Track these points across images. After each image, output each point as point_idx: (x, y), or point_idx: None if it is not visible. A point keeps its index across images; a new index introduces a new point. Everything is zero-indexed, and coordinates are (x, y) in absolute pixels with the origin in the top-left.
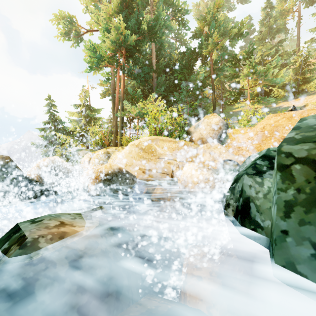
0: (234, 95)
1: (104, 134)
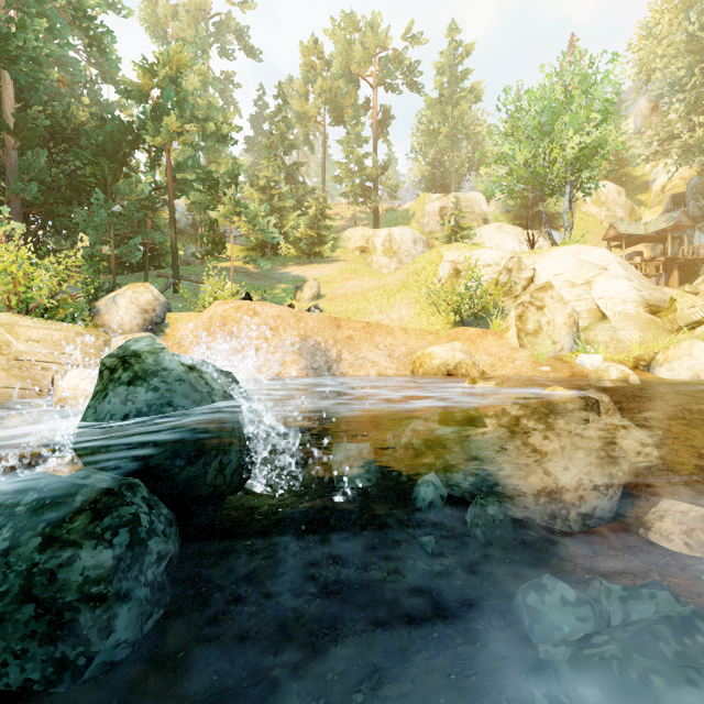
0: (208, 243)
1: None
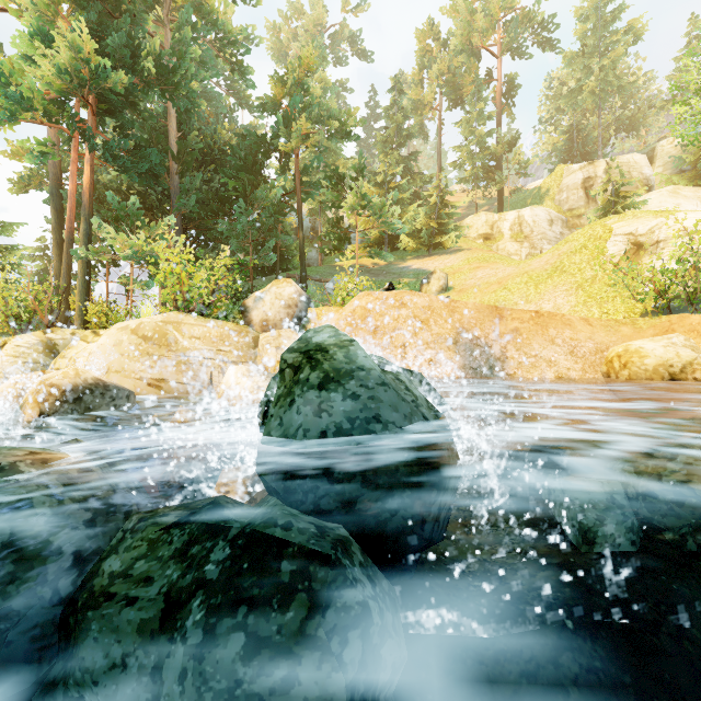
0: (334, 240)
1: (37, 296)
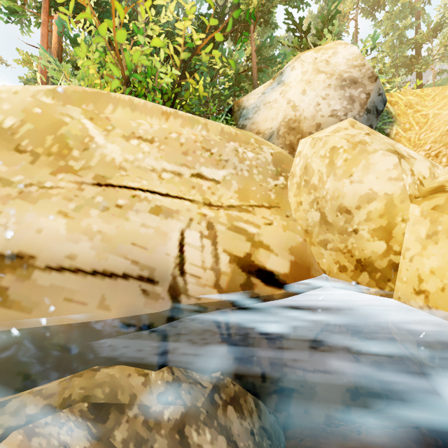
0: None
1: None
